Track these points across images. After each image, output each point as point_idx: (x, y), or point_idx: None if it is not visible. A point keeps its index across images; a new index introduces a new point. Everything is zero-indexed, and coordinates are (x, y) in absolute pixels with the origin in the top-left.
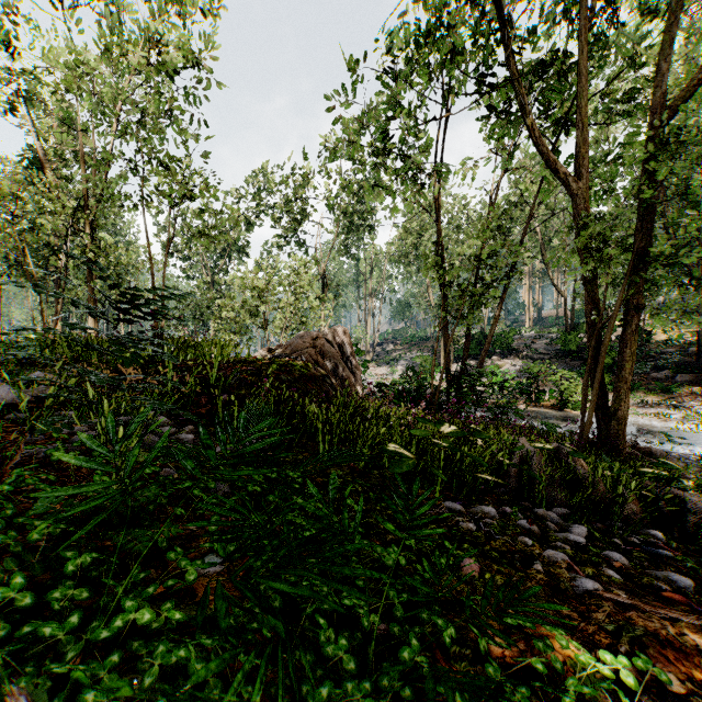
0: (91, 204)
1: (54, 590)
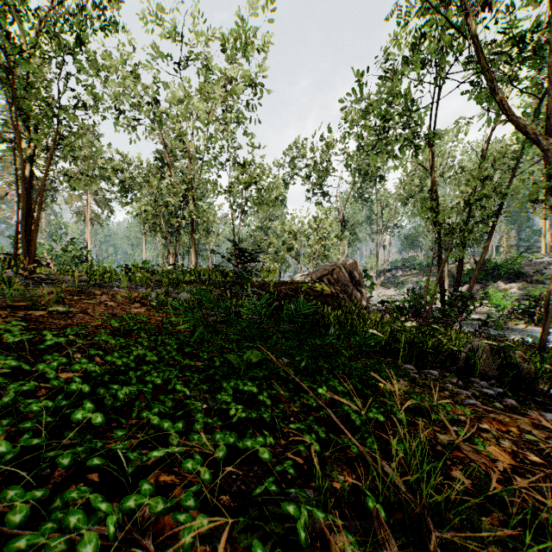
0: (194, 186)
1: (243, 349)
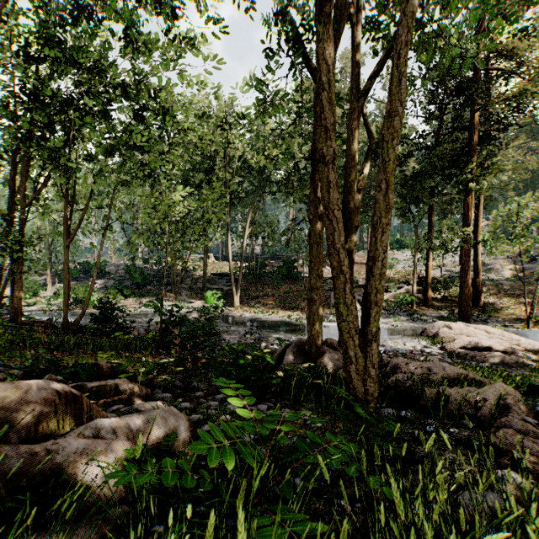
0: None
1: None
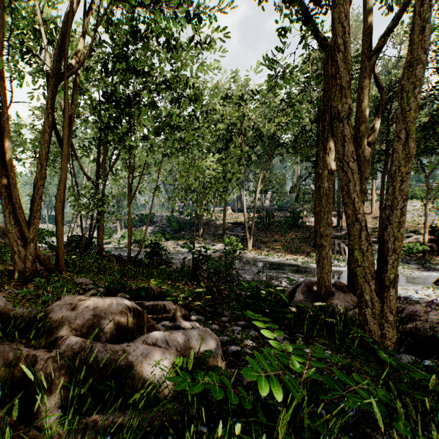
0: None
1: None
